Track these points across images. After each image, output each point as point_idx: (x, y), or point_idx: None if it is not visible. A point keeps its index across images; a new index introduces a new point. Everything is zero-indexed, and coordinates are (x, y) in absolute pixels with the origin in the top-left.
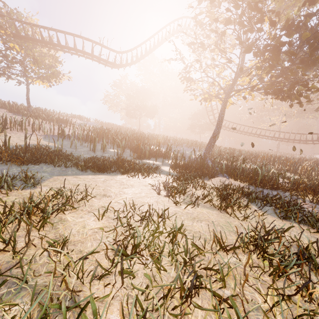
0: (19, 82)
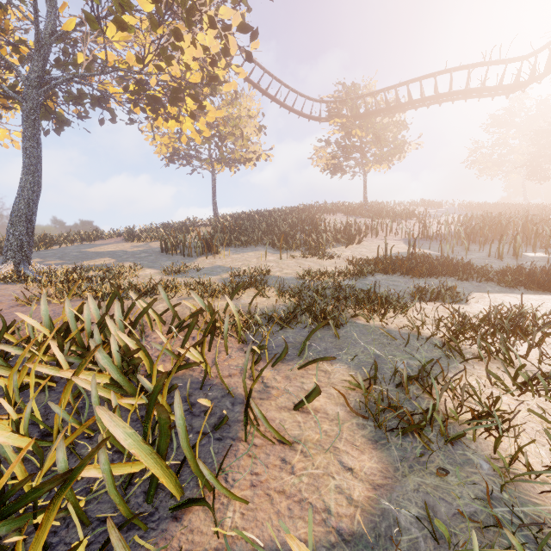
0: (353, 175)
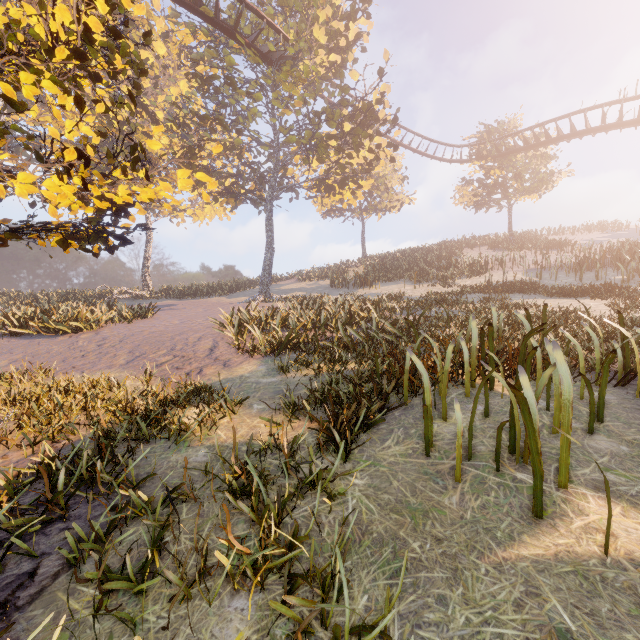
0: (500, 208)
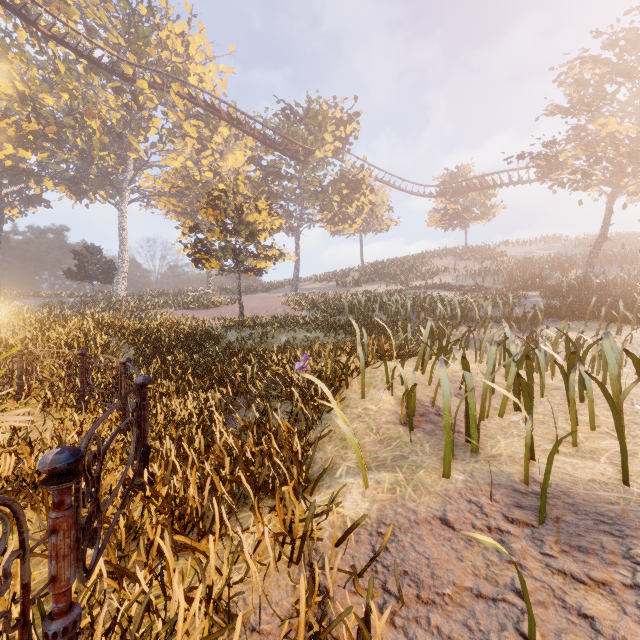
0: (462, 228)
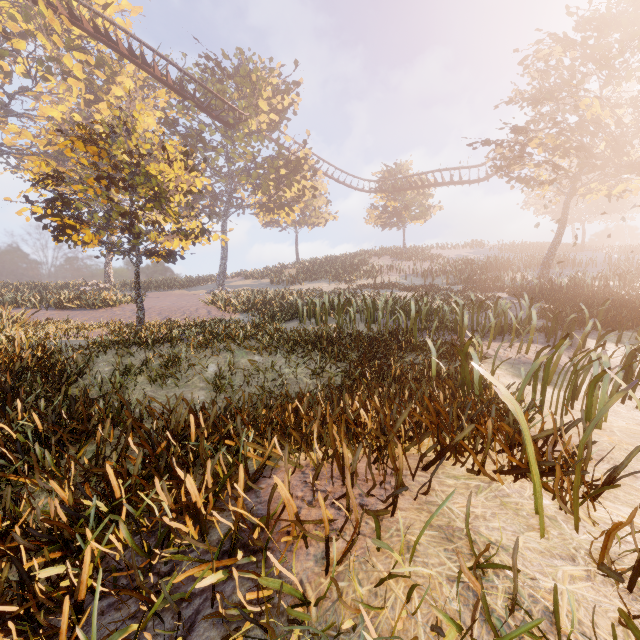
0: (399, 227)
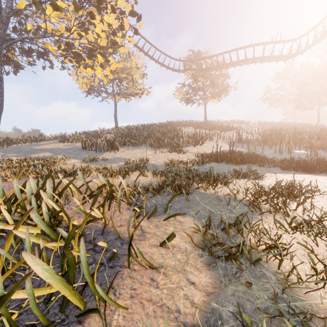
0: (198, 104)
